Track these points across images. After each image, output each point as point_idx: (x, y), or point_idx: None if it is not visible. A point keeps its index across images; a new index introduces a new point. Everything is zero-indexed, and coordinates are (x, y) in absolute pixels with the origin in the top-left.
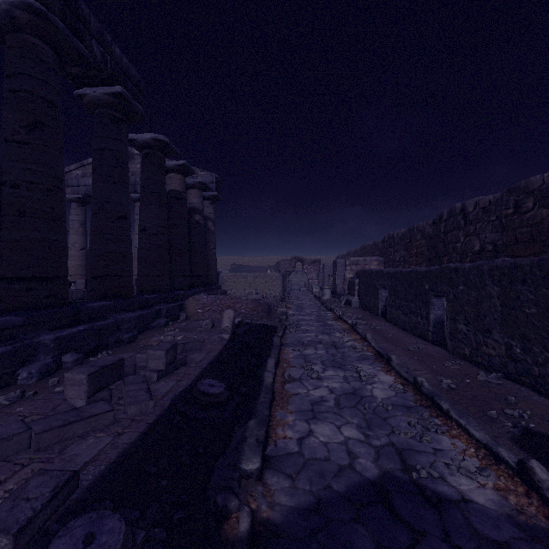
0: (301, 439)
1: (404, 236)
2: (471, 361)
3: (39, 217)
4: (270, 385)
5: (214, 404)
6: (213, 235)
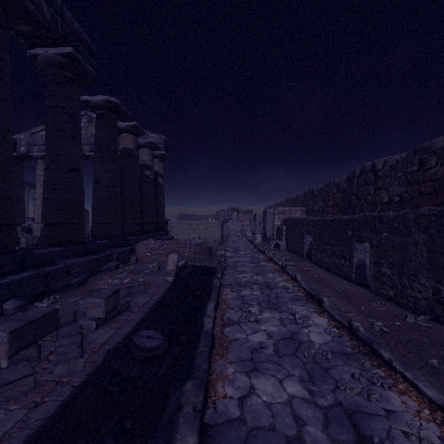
0: (242, 399)
1: (322, 190)
2: (395, 302)
3: None
4: (210, 331)
5: (151, 358)
6: (162, 188)
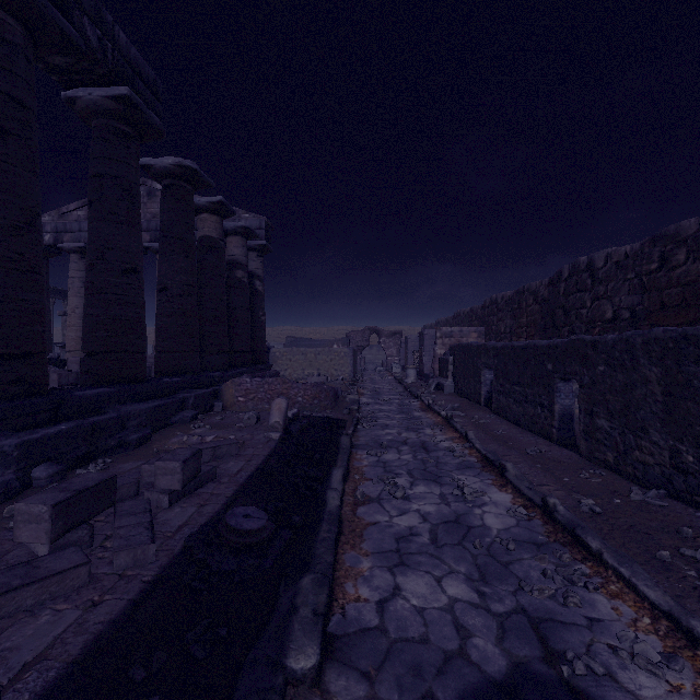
0: (383, 603)
1: (511, 300)
2: (616, 471)
3: None
4: (336, 511)
5: (251, 546)
6: (261, 298)
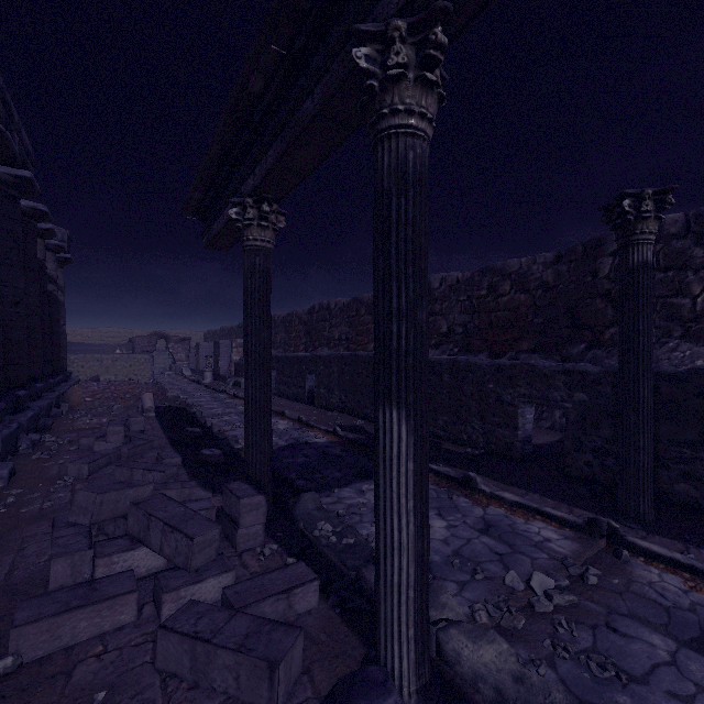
0: None
1: (285, 319)
2: (326, 409)
3: None
4: (219, 432)
5: (199, 437)
6: (62, 307)
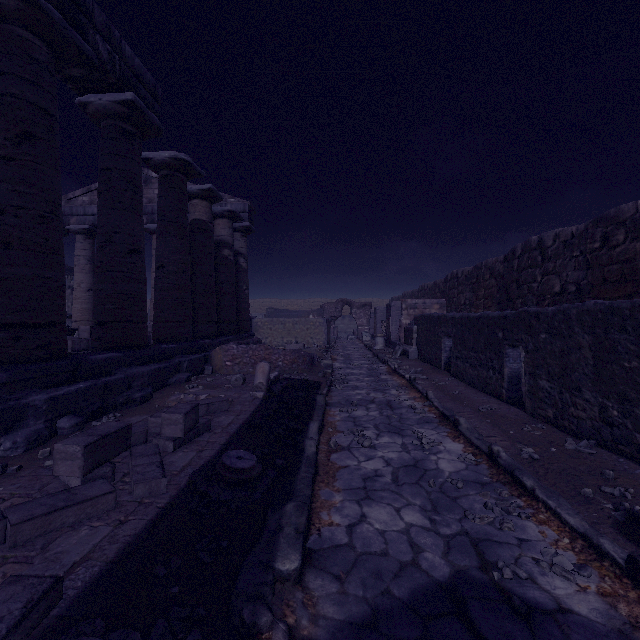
0: (351, 526)
1: (470, 275)
2: (555, 425)
3: (29, 250)
4: (313, 456)
5: (243, 482)
6: (245, 273)
